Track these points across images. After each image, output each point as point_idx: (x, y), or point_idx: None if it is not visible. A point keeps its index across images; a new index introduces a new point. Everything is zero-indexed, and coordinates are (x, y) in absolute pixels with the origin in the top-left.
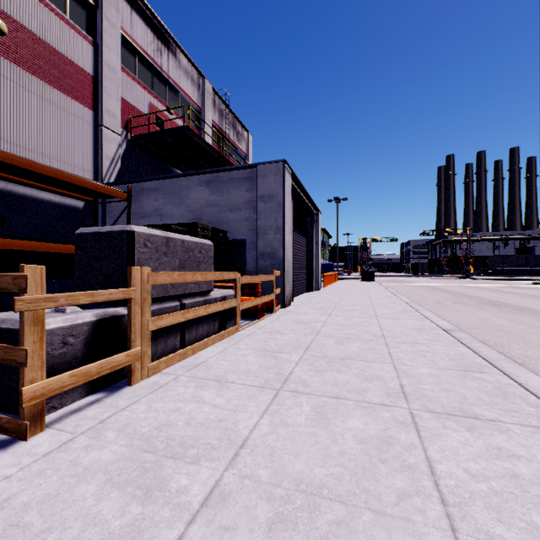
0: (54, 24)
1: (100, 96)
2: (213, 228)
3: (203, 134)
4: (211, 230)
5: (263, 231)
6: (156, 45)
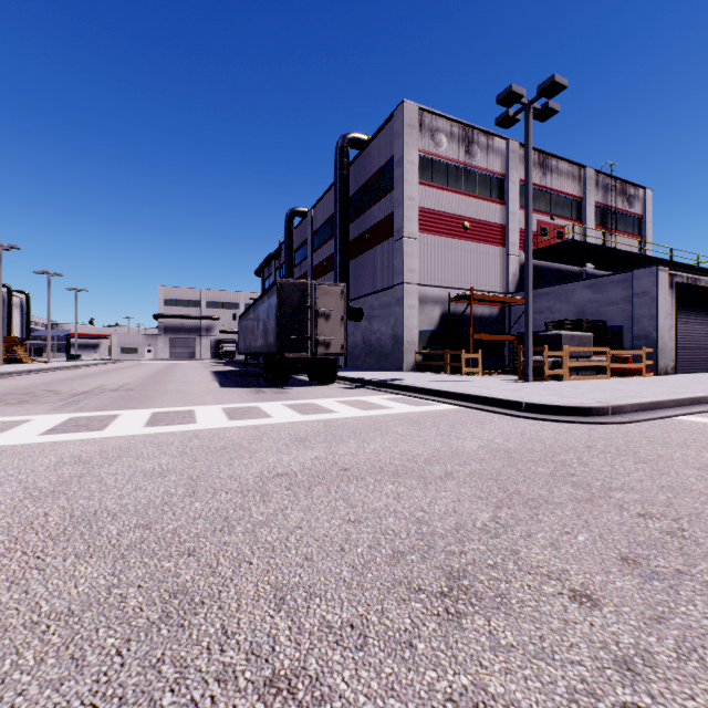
0: (485, 207)
1: (507, 236)
2: (593, 320)
3: (584, 221)
4: (592, 322)
5: (637, 319)
6: (541, 172)
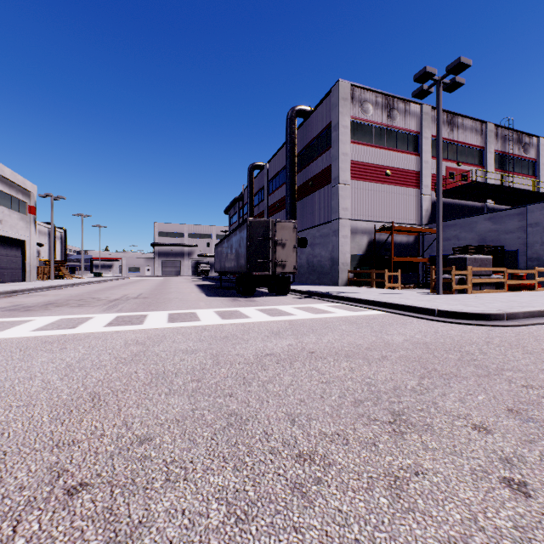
0: (403, 158)
1: (421, 180)
2: (493, 246)
3: (485, 166)
4: (491, 247)
5: (530, 245)
6: (449, 128)
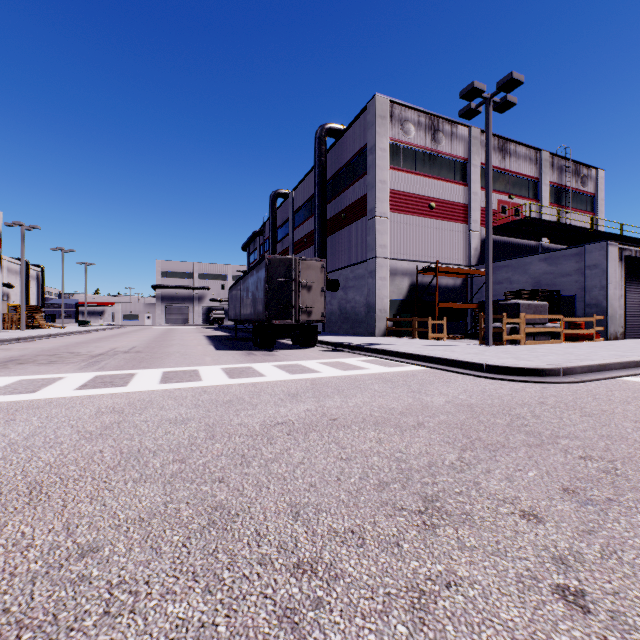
0: (449, 188)
1: (469, 214)
2: (548, 290)
3: (540, 200)
4: (547, 292)
5: (589, 289)
6: (501, 156)
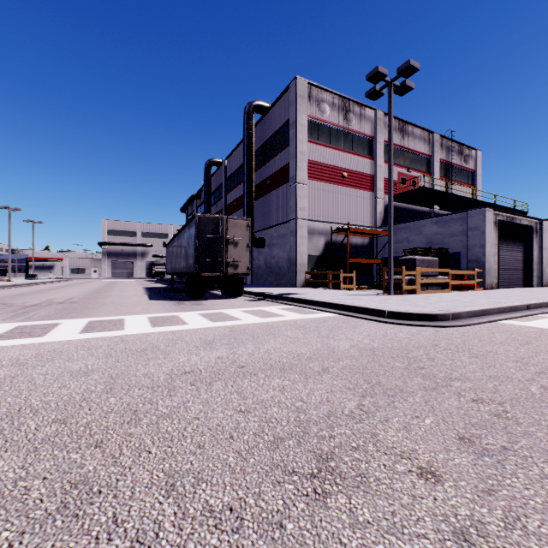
0: (358, 161)
1: (375, 183)
2: (439, 248)
3: (432, 173)
4: (438, 249)
5: (471, 247)
6: (401, 135)
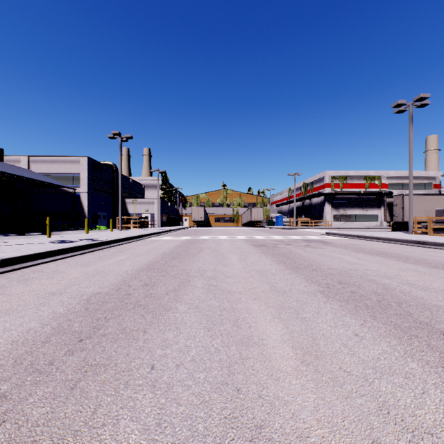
0: None
1: None
2: None
3: None
4: None
5: None
6: None
